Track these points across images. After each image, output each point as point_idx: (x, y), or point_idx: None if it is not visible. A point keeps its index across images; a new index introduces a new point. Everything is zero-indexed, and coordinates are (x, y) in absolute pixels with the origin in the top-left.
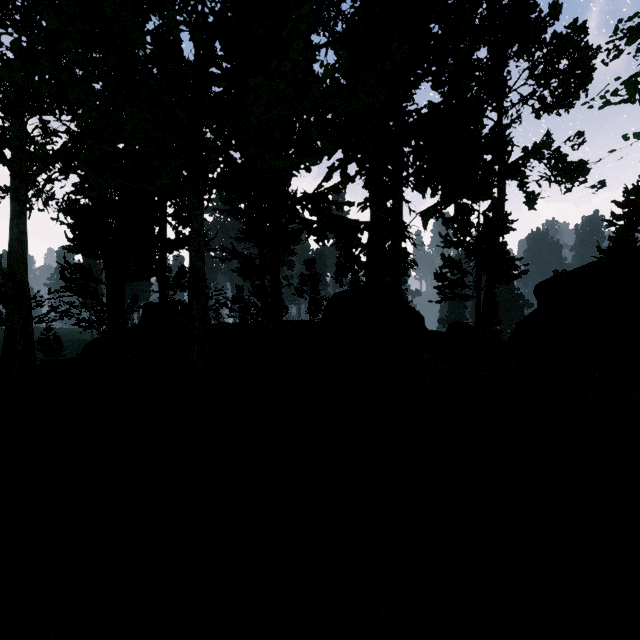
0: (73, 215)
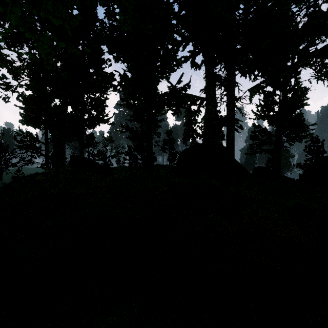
0: (23, 101)
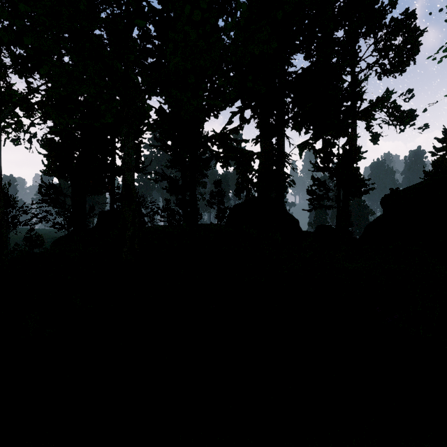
0: (47, 148)
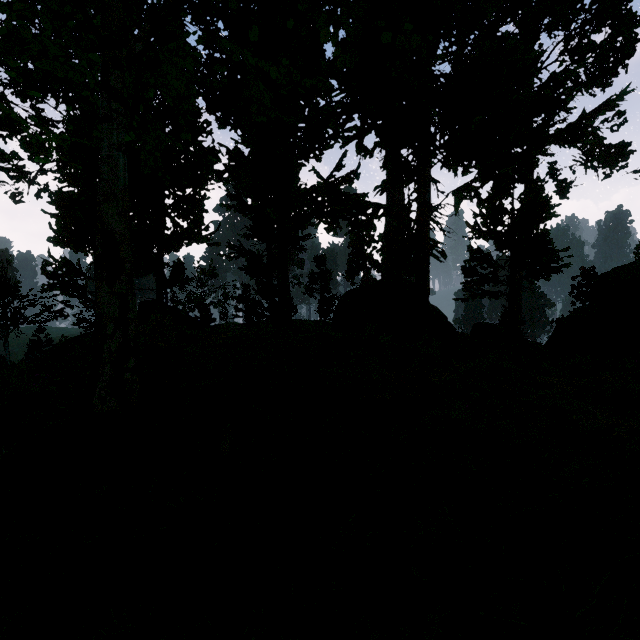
0: (56, 204)
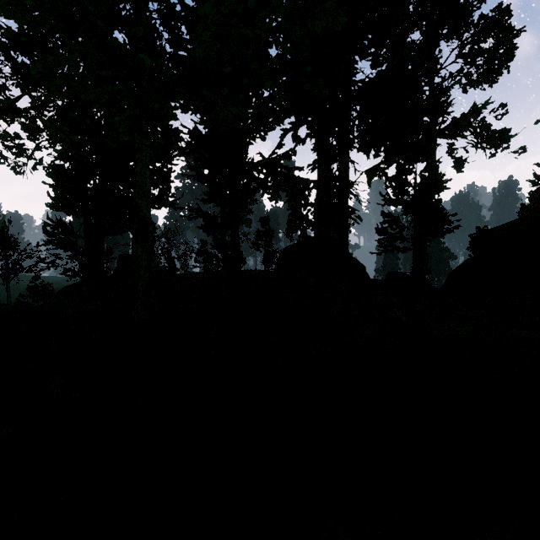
0: (54, 176)
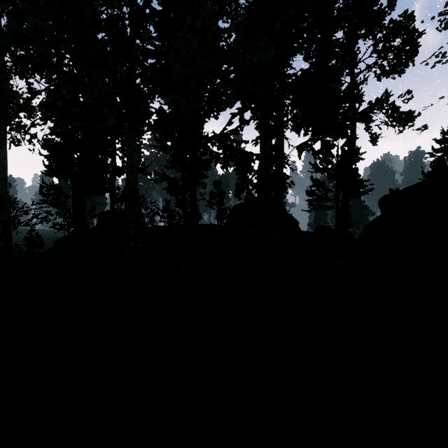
0: (48, 149)
